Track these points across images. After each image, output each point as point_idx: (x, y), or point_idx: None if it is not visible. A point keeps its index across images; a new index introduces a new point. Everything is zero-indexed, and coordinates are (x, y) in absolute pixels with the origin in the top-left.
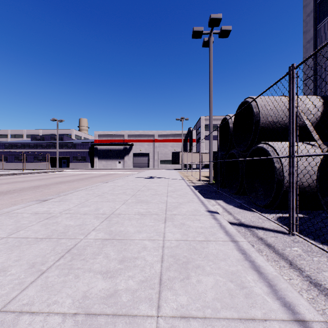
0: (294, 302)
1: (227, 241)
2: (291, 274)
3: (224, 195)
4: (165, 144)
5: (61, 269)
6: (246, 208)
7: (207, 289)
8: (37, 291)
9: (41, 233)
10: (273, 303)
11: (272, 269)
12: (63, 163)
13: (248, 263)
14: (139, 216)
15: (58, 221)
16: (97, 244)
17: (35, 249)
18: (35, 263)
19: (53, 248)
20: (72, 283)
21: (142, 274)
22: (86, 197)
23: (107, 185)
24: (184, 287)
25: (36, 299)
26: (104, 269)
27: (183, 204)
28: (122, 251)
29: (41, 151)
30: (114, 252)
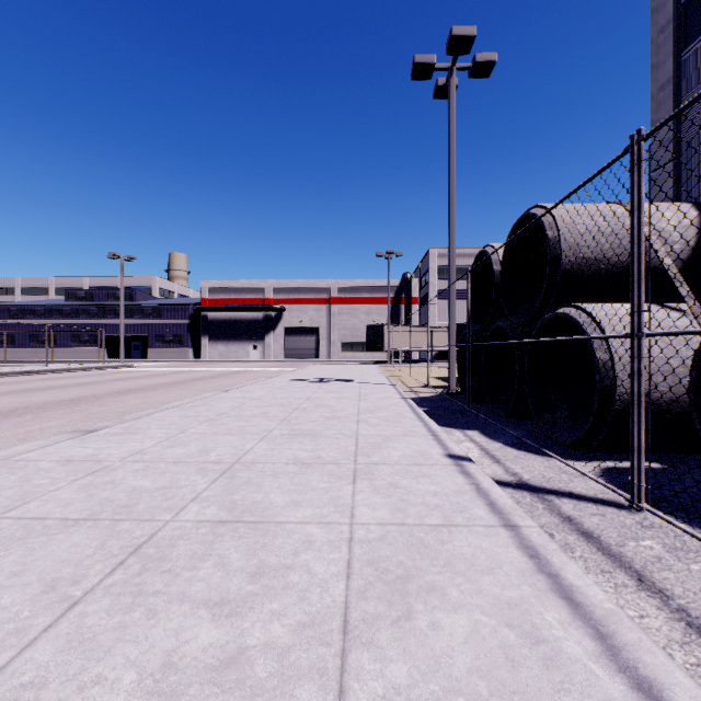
0: (661, 678)
1: (494, 525)
2: (644, 604)
3: (482, 419)
4: (352, 309)
5: (117, 595)
6: (531, 449)
7: (455, 646)
8: (58, 651)
9: (77, 507)
10: (612, 681)
11: (602, 594)
12: (134, 350)
13: (545, 579)
14: (297, 466)
15: (117, 479)
16: (202, 533)
17: (59, 547)
18: (58, 581)
19: (101, 543)
20: (140, 629)
21: (302, 609)
22: (182, 423)
23: (227, 398)
24: (400, 640)
25: (53, 671)
26: (215, 595)
27: (393, 439)
28: (257, 552)
29: (88, 323)
30: (238, 553)
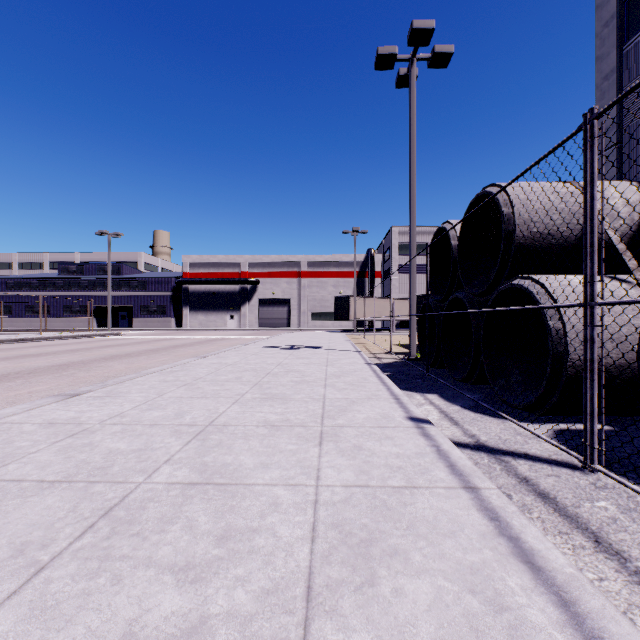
0: None
1: (455, 487)
2: (602, 566)
3: (441, 383)
4: (321, 282)
5: (84, 559)
6: (487, 412)
7: (418, 614)
8: (19, 620)
9: (54, 469)
10: None
11: (563, 558)
12: (121, 319)
13: (506, 542)
14: (267, 429)
15: (95, 442)
16: (172, 495)
17: (32, 509)
18: (27, 544)
19: (74, 505)
20: (104, 597)
21: (266, 574)
22: (160, 387)
23: (204, 363)
24: (363, 607)
25: None
26: (181, 559)
27: (358, 403)
28: (225, 514)
29: (78, 295)
30: (206, 515)
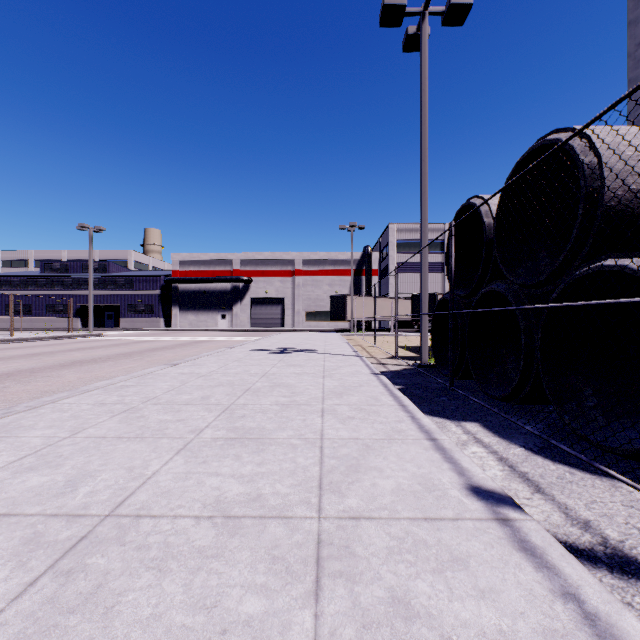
0: None
1: None
2: None
3: (475, 403)
4: (316, 280)
5: None
6: (572, 460)
7: None
8: None
9: None
10: None
11: None
12: (107, 319)
13: None
14: (213, 529)
15: None
16: None
17: None
18: None
19: None
20: None
21: None
22: (86, 416)
23: (171, 374)
24: None
25: None
26: None
27: (374, 449)
28: None
29: (62, 294)
30: None
